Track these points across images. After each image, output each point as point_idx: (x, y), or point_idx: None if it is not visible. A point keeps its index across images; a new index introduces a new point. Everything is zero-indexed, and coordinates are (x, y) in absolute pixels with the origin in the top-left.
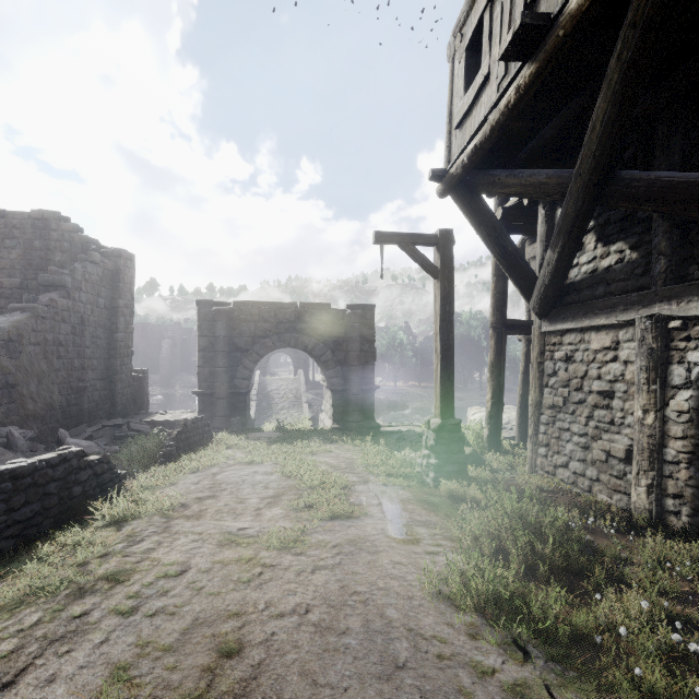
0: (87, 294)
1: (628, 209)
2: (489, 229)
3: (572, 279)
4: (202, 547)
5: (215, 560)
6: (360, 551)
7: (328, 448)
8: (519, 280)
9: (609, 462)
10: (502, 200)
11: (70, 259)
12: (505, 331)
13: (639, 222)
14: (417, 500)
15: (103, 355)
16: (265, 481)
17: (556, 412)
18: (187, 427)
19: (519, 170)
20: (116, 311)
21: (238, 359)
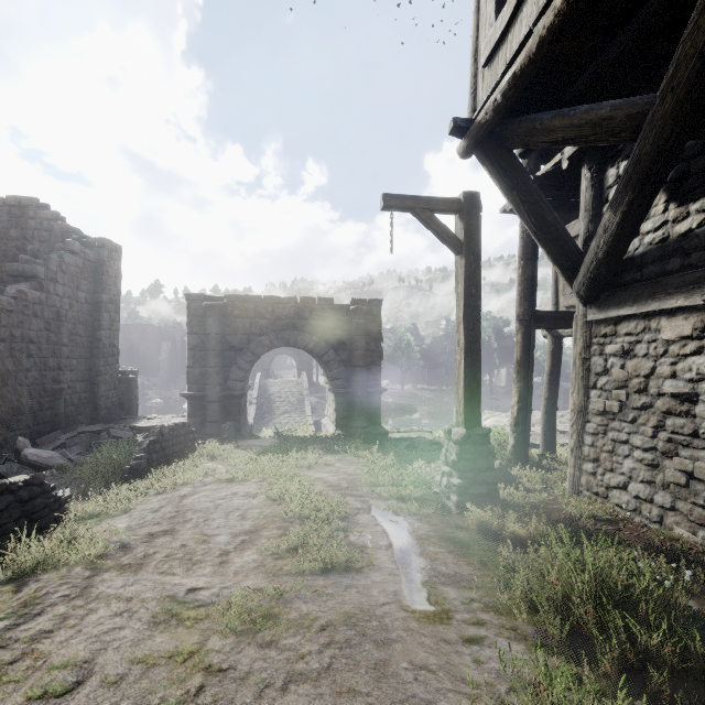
0: (65, 286)
1: None
2: (524, 194)
3: (631, 252)
4: (123, 628)
5: (134, 658)
6: (363, 639)
7: (327, 460)
8: (560, 257)
9: (692, 487)
10: (531, 171)
11: (49, 250)
12: (534, 324)
13: None
14: (440, 538)
15: (84, 354)
16: (244, 506)
17: (608, 419)
18: (163, 435)
19: (569, 108)
20: (99, 307)
21: (232, 359)
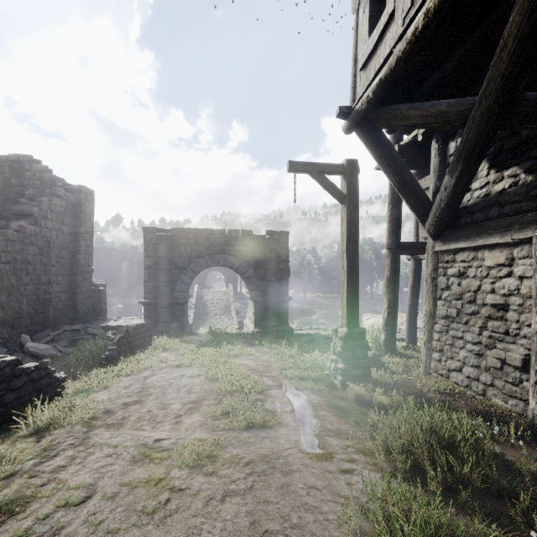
0: (53, 222)
1: (533, 129)
2: (390, 160)
3: (465, 203)
4: (113, 464)
5: (123, 482)
6: (273, 470)
7: (248, 351)
8: (415, 205)
9: (504, 369)
10: (397, 140)
11: (41, 194)
12: (399, 251)
13: (534, 147)
14: (328, 405)
15: (67, 272)
16: (190, 384)
17: (449, 322)
18: (129, 333)
19: (420, 103)
20: (78, 236)
21: (177, 276)
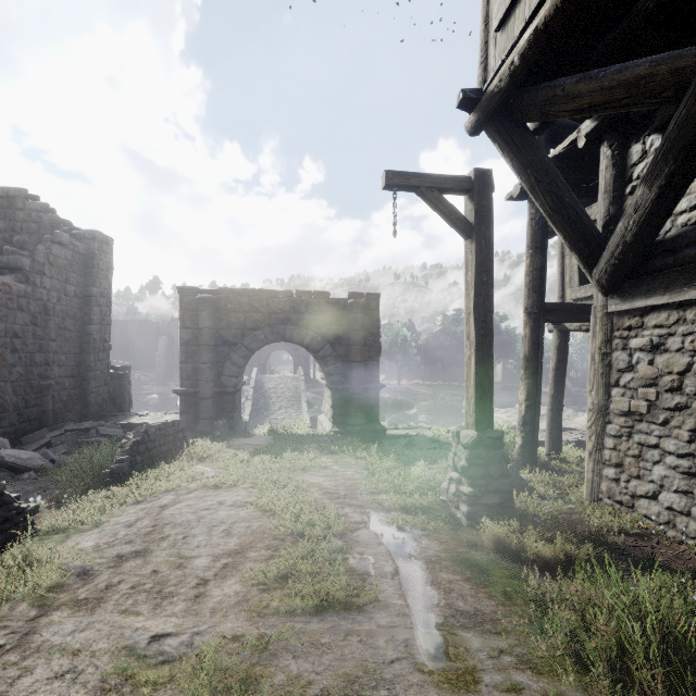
0: (52, 279)
1: None
2: (539, 173)
3: (661, 235)
4: None
5: None
6: None
7: (324, 462)
8: (578, 242)
9: None
10: None
11: (38, 242)
12: (543, 317)
13: None
14: (453, 560)
15: (73, 349)
16: (230, 519)
17: (634, 421)
18: (149, 435)
19: (598, 69)
20: (89, 300)
21: (225, 354)
